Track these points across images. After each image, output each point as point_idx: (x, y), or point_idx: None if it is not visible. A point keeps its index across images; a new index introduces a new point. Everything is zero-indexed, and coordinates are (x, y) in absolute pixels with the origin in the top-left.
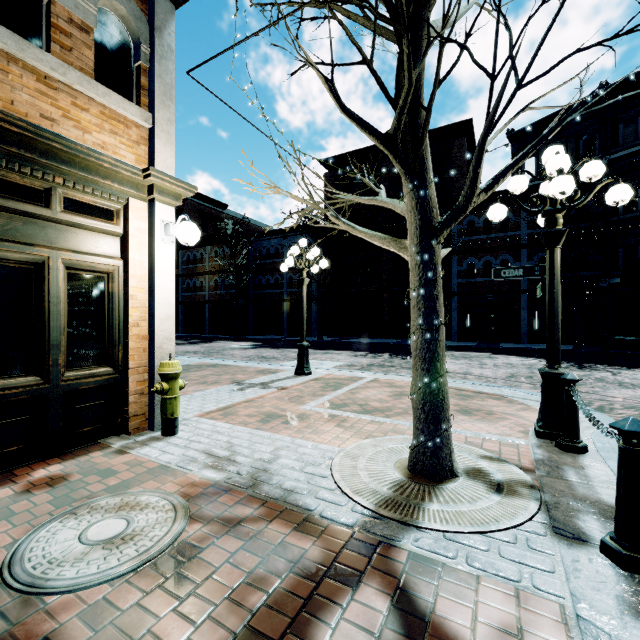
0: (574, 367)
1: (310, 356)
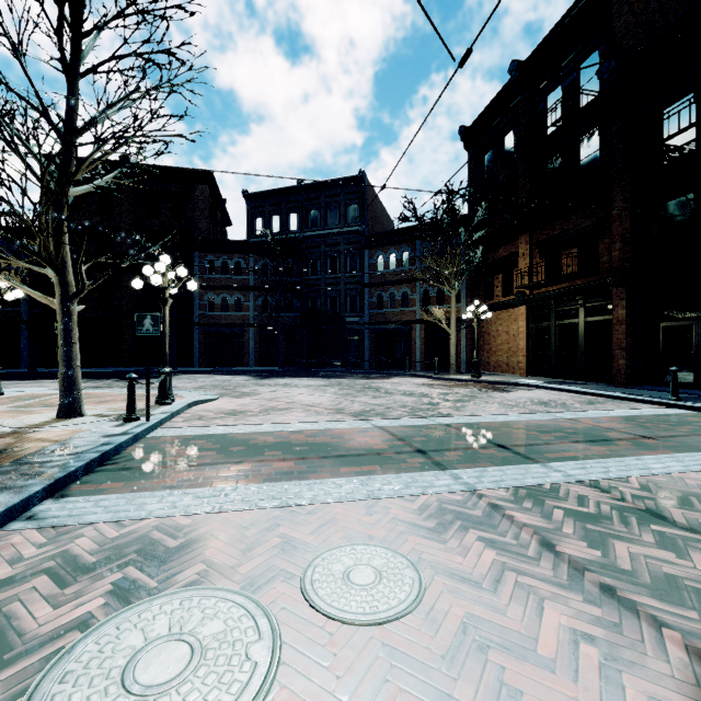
0: (257, 379)
1: (10, 386)
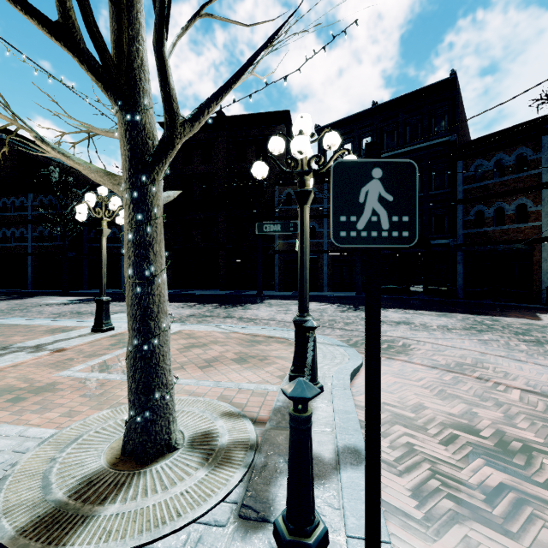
0: (352, 309)
1: None
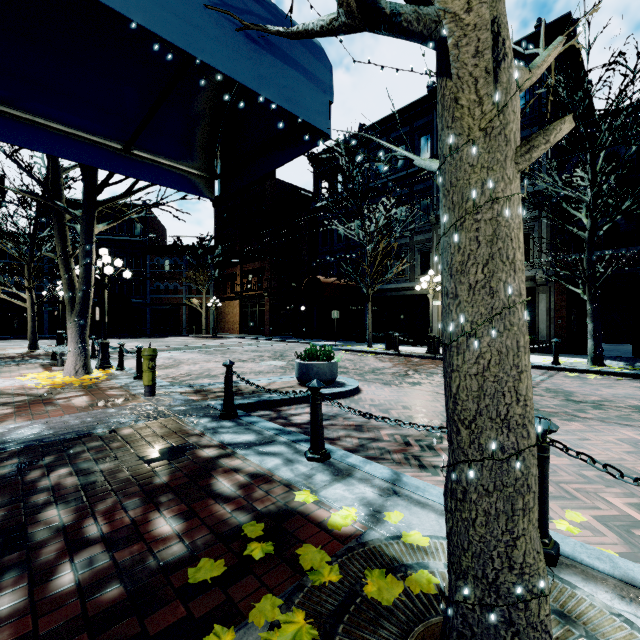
0: None
1: None
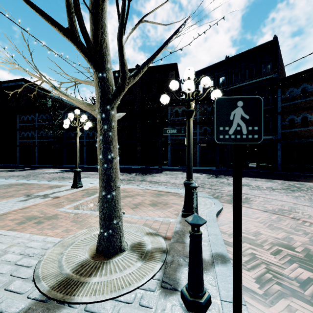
0: (214, 177)
1: (92, 176)
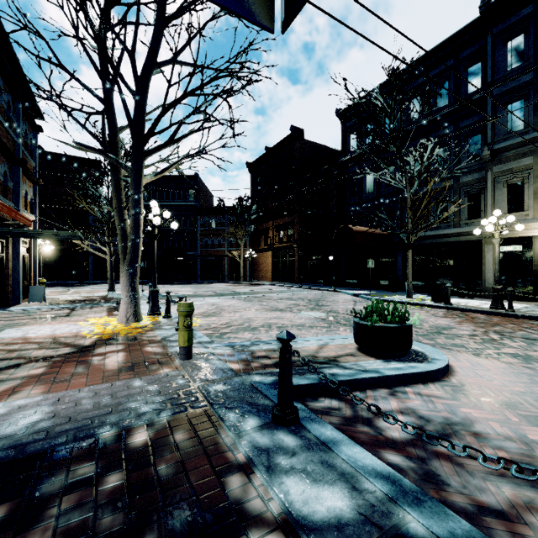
0: (144, 285)
1: None
